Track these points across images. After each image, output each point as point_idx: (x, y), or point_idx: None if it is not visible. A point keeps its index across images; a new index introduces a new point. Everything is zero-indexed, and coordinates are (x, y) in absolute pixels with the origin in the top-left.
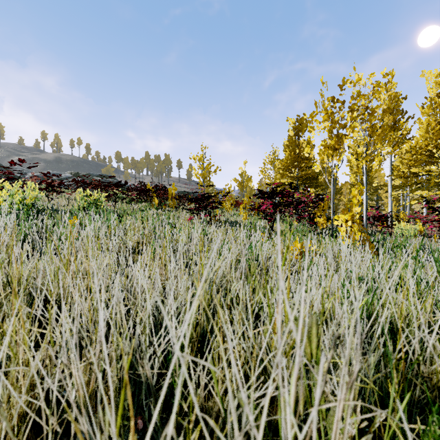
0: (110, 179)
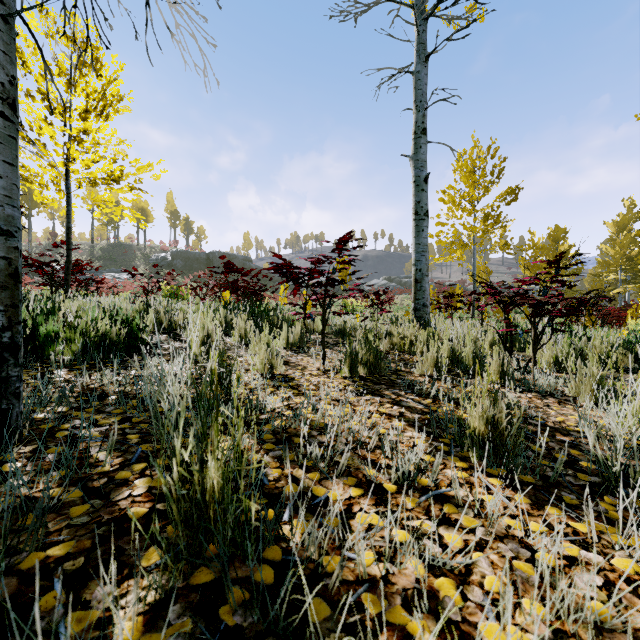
0: None
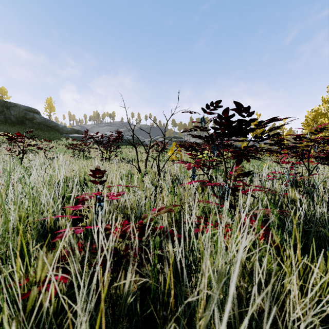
0: (181, 139)
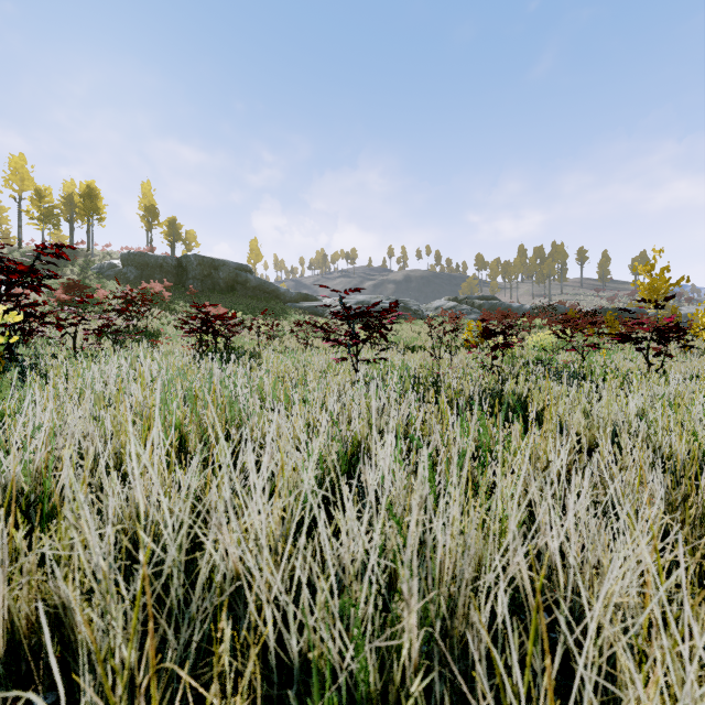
0: (493, 301)
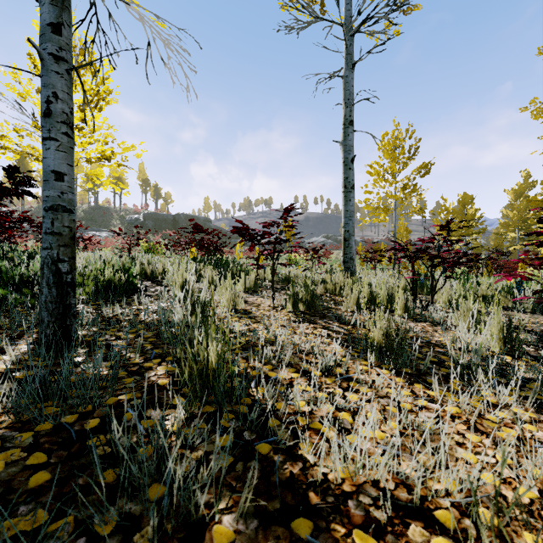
0: None
